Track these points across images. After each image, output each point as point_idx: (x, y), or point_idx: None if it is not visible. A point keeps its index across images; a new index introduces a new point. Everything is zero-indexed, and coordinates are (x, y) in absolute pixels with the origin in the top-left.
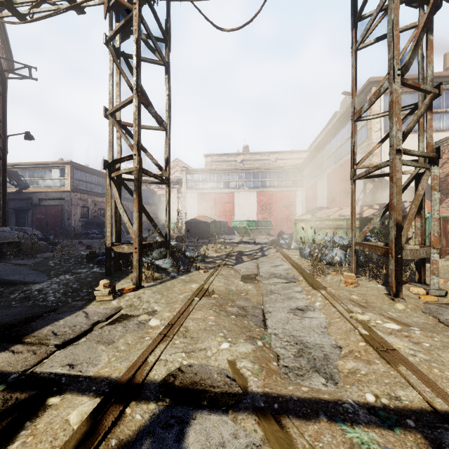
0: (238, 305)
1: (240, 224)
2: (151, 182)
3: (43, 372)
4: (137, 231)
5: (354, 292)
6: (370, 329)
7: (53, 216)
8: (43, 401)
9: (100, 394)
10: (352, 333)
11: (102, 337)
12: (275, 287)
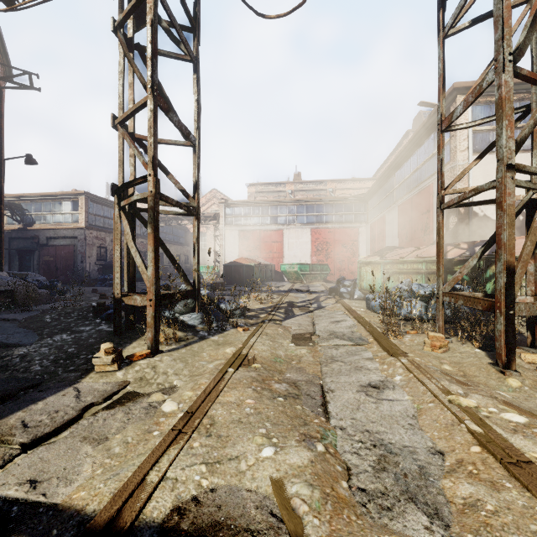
0: (287, 379)
1: (291, 268)
2: (174, 214)
3: None
4: (153, 277)
5: (445, 359)
6: (482, 423)
7: (64, 258)
8: None
9: None
10: (457, 429)
11: (92, 431)
12: (337, 352)
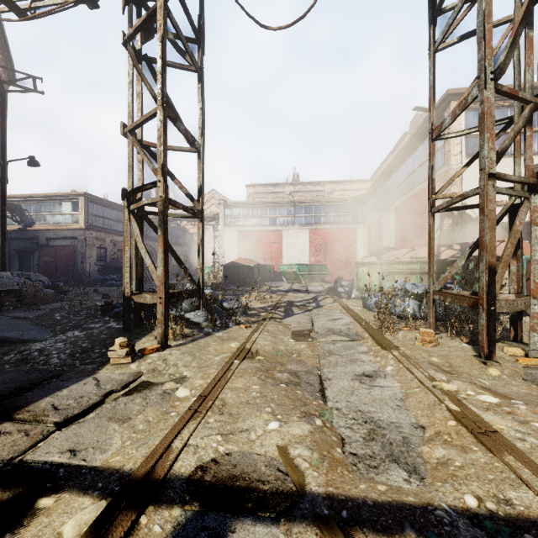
0: (288, 370)
1: (290, 268)
2: (180, 216)
3: (36, 461)
4: (163, 276)
5: (434, 353)
6: (460, 403)
7: (64, 259)
8: (32, 503)
9: (107, 494)
10: (437, 408)
11: (116, 412)
12: (334, 347)
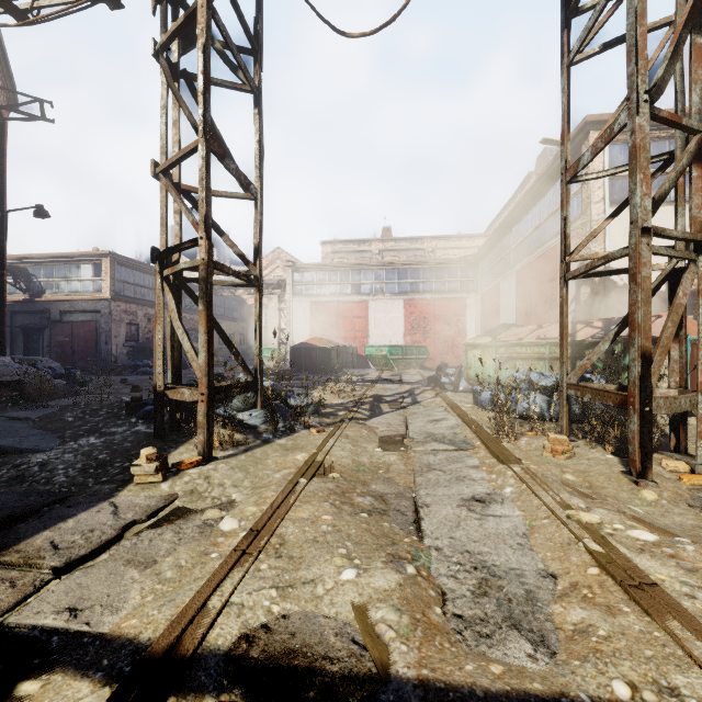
0: (373, 491)
1: (378, 351)
2: (230, 285)
3: (21, 626)
4: (205, 365)
5: (568, 467)
6: (604, 541)
7: (83, 338)
8: (10, 689)
9: (114, 678)
10: (573, 549)
11: (137, 553)
12: (435, 459)
